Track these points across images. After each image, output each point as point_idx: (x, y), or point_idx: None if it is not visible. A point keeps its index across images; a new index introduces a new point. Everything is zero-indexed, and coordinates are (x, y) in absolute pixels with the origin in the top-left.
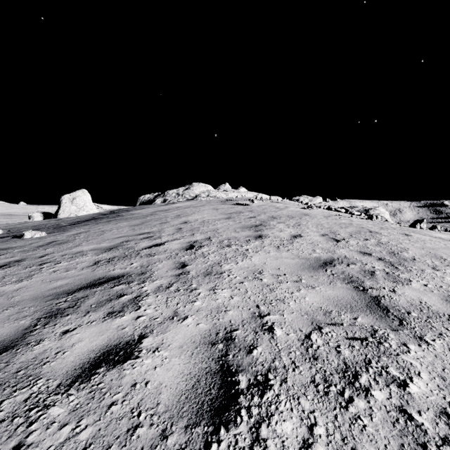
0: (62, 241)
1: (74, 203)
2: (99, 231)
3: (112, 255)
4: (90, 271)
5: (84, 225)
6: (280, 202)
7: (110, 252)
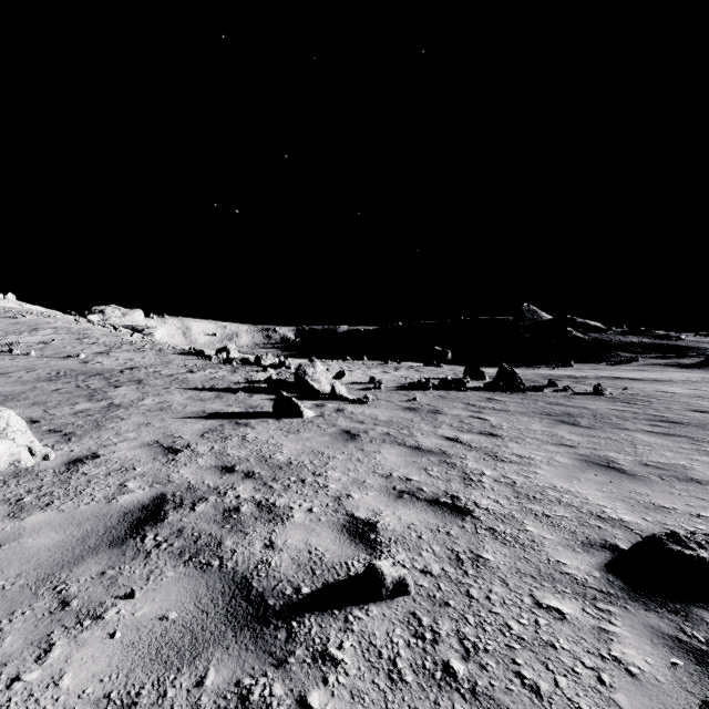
0: None
1: None
2: None
3: None
4: None
5: None
6: (53, 318)
7: None
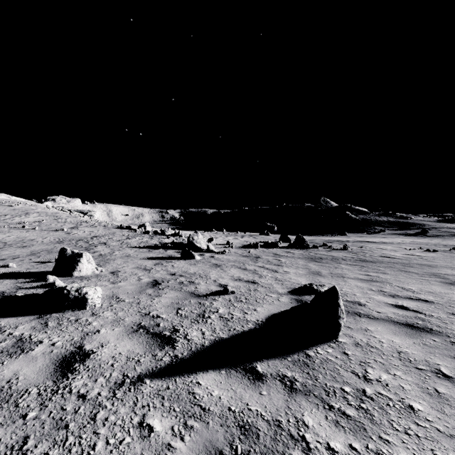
0: None
1: None
2: None
3: None
4: None
5: None
6: (33, 206)
7: None
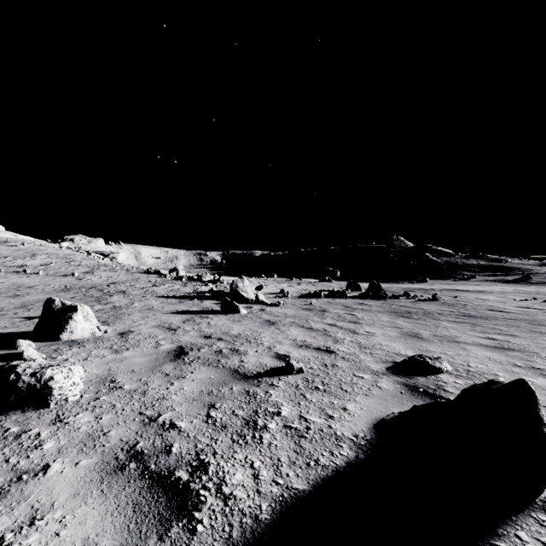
0: None
1: None
2: None
3: None
4: None
5: None
6: (43, 246)
7: None
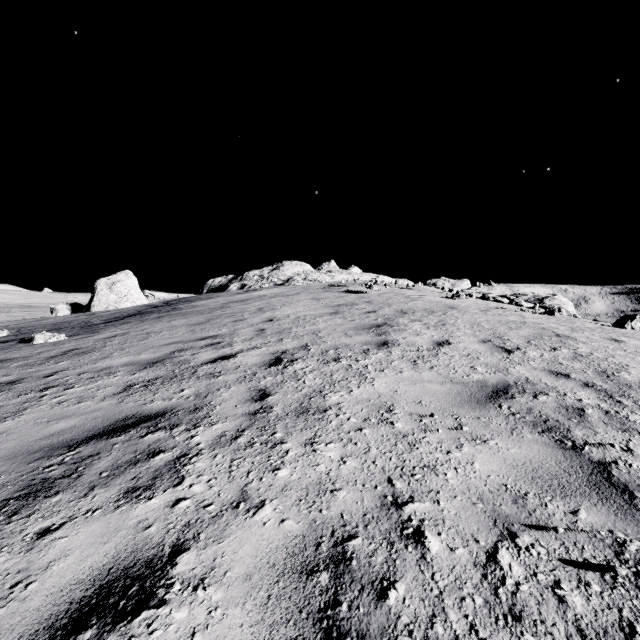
0: (86, 349)
1: (114, 290)
2: (142, 334)
3: (153, 375)
4: (114, 402)
5: (124, 323)
6: (411, 289)
7: (152, 368)
